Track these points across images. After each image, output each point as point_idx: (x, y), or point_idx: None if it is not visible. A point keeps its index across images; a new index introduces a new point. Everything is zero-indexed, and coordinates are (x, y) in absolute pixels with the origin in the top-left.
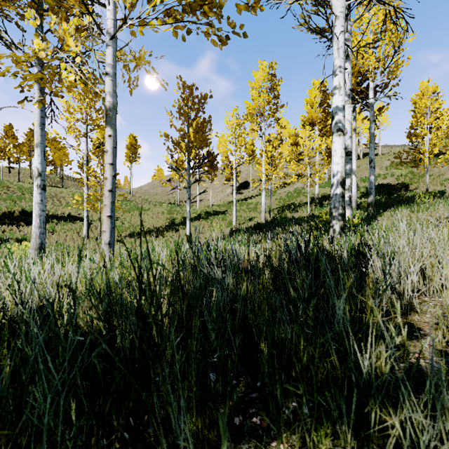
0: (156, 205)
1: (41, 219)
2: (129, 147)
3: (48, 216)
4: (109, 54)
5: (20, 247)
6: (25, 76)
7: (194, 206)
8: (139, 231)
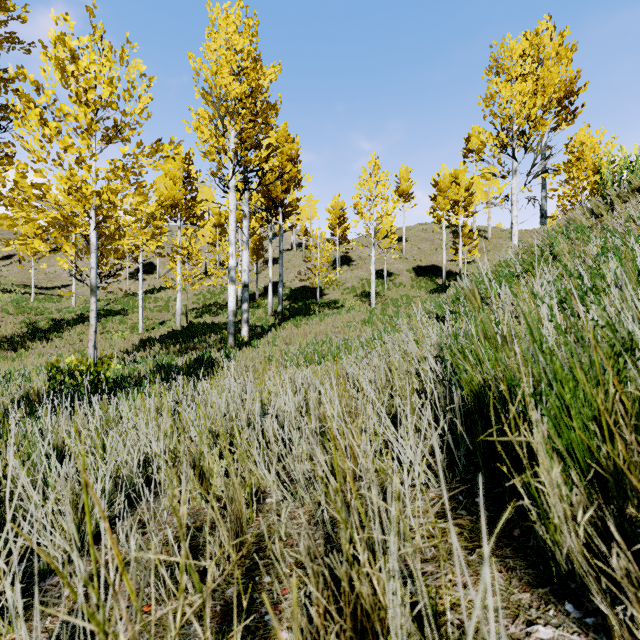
0: None
1: None
2: None
3: None
4: (94, 257)
5: None
6: None
7: (65, 300)
8: None
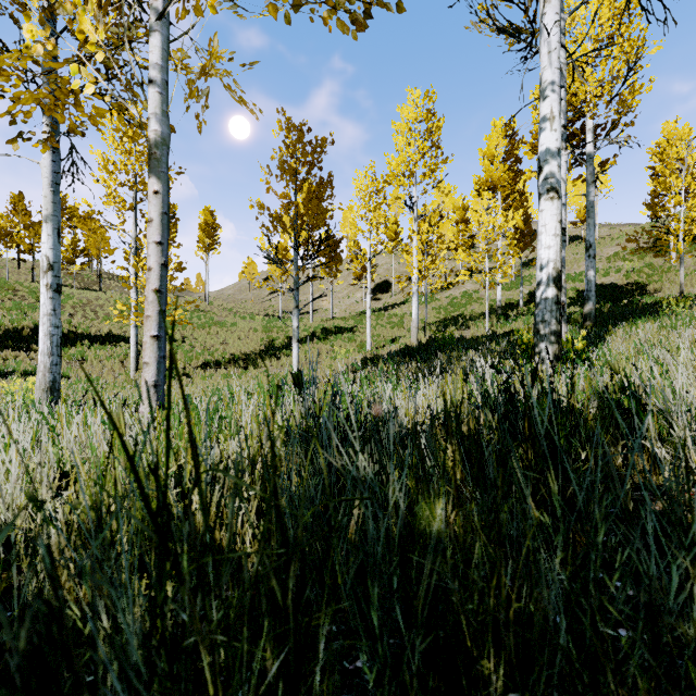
0: (245, 318)
1: (52, 340)
2: (203, 228)
3: (75, 335)
4: (154, 46)
5: (24, 385)
6: (16, 95)
7: (305, 320)
8: (218, 358)
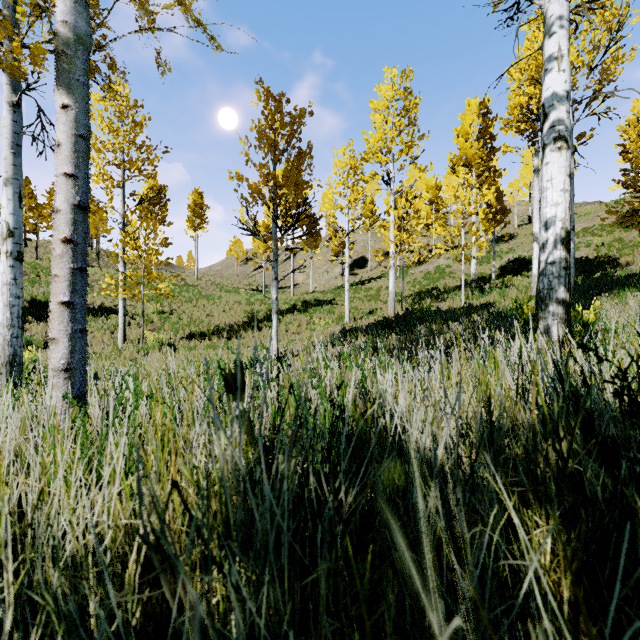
0: (230, 291)
1: (13, 311)
2: (192, 208)
3: None
4: None
5: None
6: None
7: (286, 293)
8: (203, 330)
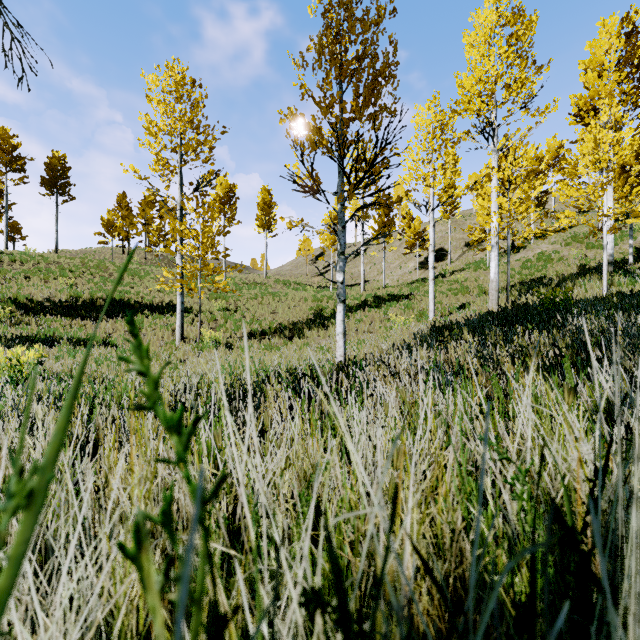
0: (297, 289)
1: None
2: (261, 206)
3: (139, 305)
4: None
5: (3, 358)
6: None
7: (356, 289)
8: (264, 328)
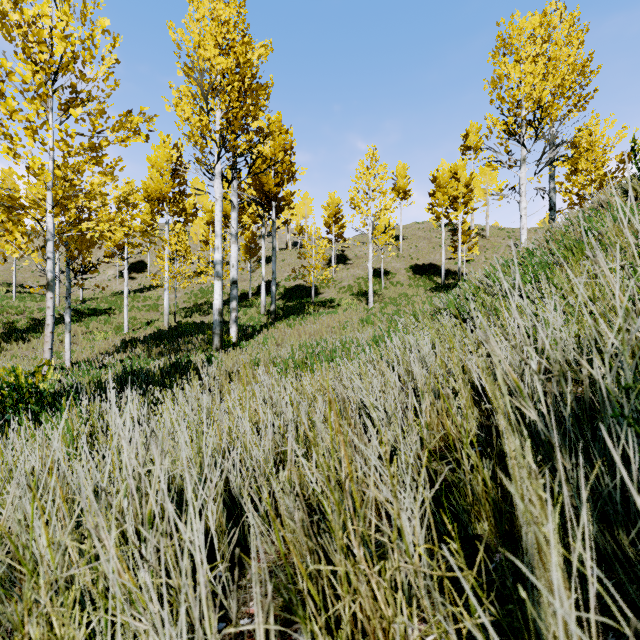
0: None
1: None
2: None
3: None
4: (51, 246)
5: None
6: None
7: None
8: None
